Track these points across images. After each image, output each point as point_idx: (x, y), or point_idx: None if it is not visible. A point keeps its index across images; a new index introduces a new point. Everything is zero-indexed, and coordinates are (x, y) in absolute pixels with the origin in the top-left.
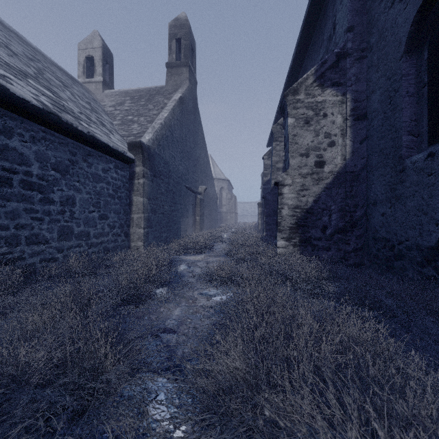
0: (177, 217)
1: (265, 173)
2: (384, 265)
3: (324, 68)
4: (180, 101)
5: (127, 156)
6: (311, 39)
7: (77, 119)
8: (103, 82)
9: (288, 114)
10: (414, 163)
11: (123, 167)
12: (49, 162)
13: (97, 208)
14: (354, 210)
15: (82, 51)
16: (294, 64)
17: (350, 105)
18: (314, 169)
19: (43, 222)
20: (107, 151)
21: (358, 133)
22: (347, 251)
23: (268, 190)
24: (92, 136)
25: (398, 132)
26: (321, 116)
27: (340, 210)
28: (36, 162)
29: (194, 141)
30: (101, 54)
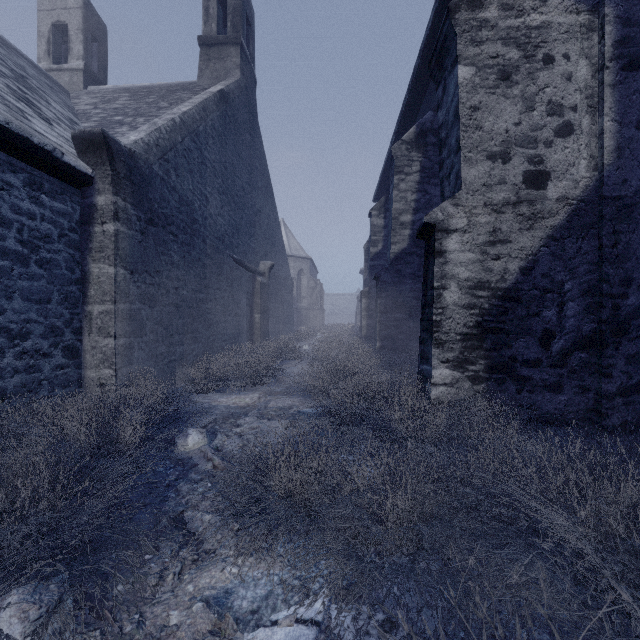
0: (213, 313)
1: (374, 241)
2: None
3: None
4: (220, 96)
5: (69, 164)
6: None
7: None
8: (86, 71)
9: (458, 55)
10: None
11: (61, 192)
12: None
13: None
14: (622, 293)
15: (46, 14)
16: (435, 25)
17: (614, 33)
18: (522, 190)
19: None
20: None
21: (632, 101)
22: (605, 393)
23: (379, 269)
24: None
25: None
26: (539, 63)
27: (586, 293)
28: None
29: (251, 181)
30: (81, 20)
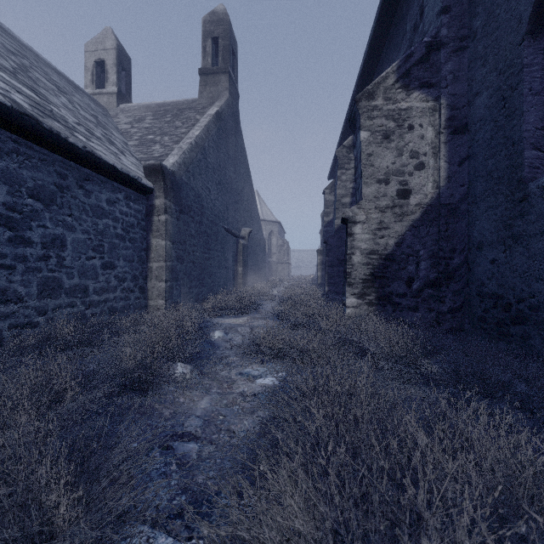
0: (212, 267)
1: (327, 212)
2: (495, 331)
3: (409, 63)
4: (216, 116)
5: (143, 184)
6: (387, 33)
7: (71, 130)
8: (118, 94)
9: (361, 125)
10: (543, 187)
11: (138, 199)
12: (23, 186)
13: (99, 254)
14: (450, 257)
15: (91, 54)
16: (365, 67)
17: (446, 114)
18: (396, 200)
19: (14, 271)
20: (113, 175)
21: (456, 151)
22: (441, 312)
23: (330, 233)
24: (90, 152)
25: (517, 145)
26: (405, 129)
27: (431, 257)
28: (3, 185)
29: (235, 170)
30: (115, 57)
